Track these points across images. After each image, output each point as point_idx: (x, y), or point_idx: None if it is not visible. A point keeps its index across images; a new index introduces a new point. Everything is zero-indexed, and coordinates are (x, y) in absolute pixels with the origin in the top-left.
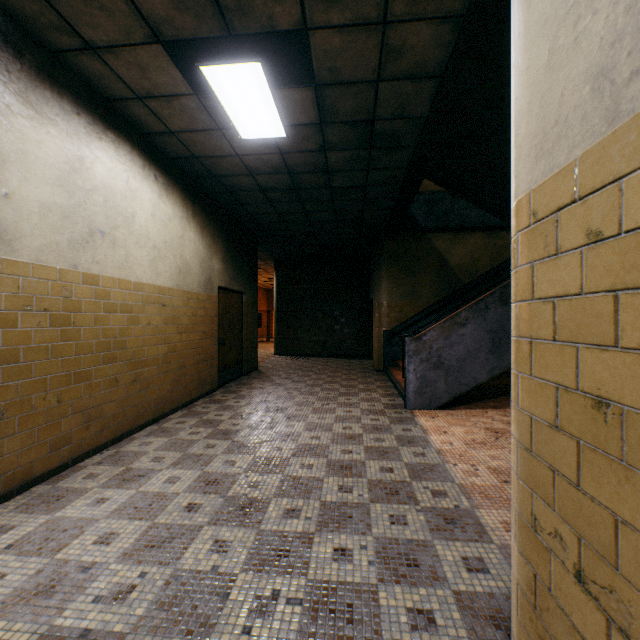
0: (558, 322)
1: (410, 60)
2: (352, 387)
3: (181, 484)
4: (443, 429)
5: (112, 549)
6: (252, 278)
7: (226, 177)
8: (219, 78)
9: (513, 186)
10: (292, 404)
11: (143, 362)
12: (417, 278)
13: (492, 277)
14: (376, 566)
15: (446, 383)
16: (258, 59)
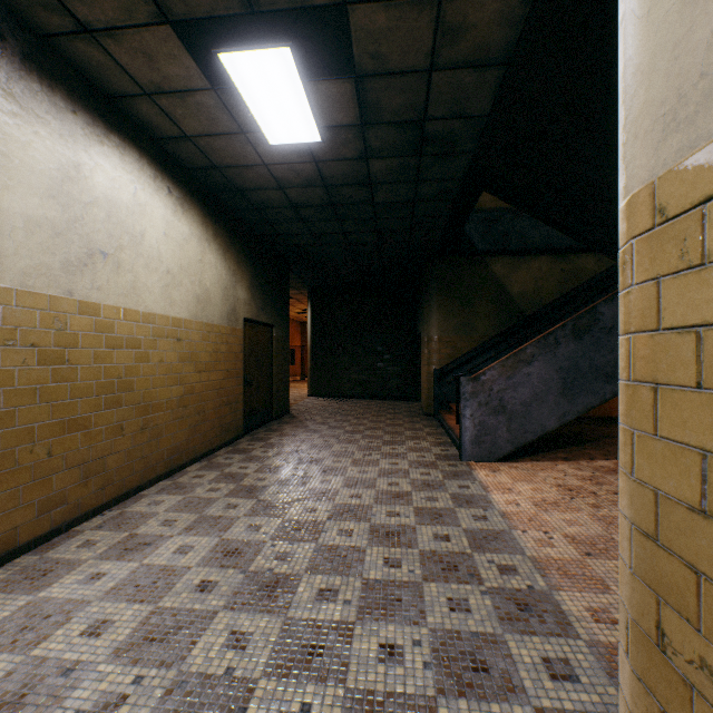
0: (706, 361)
1: (470, 43)
2: (398, 434)
3: (194, 555)
4: (507, 486)
5: (103, 643)
6: (283, 309)
7: (252, 191)
8: (241, 68)
9: (623, 178)
10: (328, 454)
11: (154, 406)
12: (472, 309)
13: (559, 307)
14: (433, 670)
15: (509, 431)
16: (287, 43)
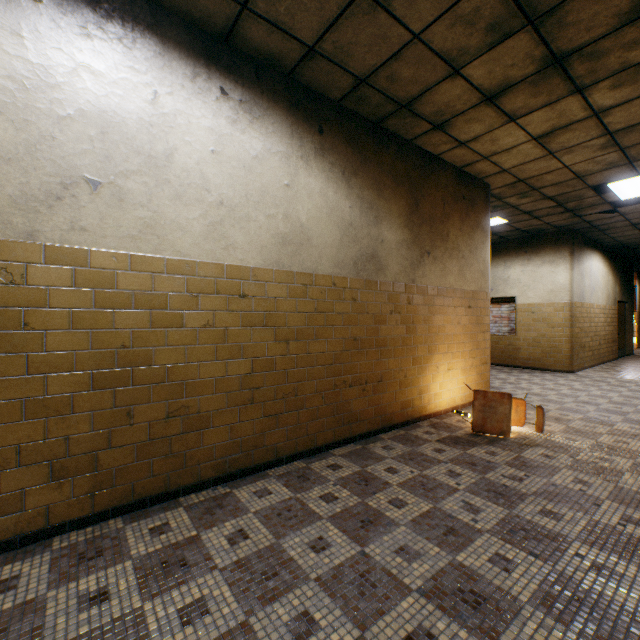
0: None
1: None
2: None
3: None
4: None
5: None
6: (629, 291)
7: (633, 246)
8: None
9: None
10: None
11: (599, 337)
12: None
13: None
14: None
15: None
16: None
